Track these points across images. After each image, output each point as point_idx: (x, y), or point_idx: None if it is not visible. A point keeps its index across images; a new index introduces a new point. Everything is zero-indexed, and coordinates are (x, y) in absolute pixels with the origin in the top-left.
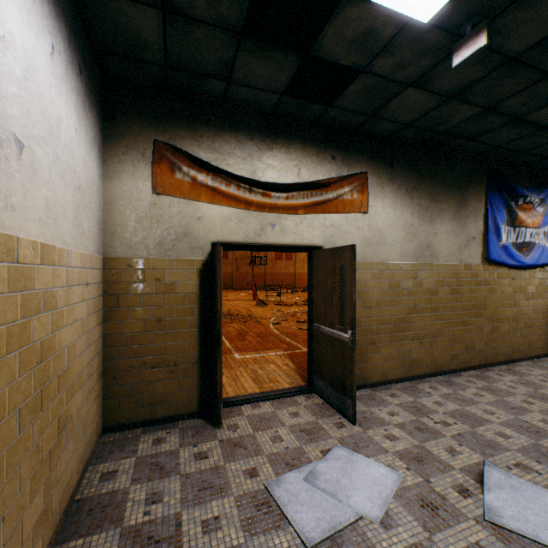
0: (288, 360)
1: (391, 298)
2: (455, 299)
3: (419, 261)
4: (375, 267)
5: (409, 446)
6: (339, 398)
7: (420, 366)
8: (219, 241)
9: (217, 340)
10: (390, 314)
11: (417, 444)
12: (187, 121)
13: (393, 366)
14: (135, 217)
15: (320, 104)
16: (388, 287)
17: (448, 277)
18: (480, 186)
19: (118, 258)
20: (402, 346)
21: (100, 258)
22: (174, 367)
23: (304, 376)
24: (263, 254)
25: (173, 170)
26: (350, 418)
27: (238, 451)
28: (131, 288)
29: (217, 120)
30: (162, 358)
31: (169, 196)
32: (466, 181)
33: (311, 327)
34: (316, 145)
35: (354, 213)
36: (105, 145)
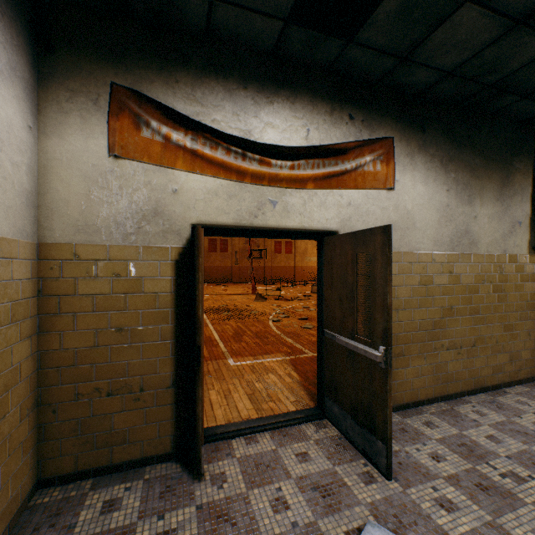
0: (292, 369)
1: (423, 297)
2: (498, 298)
3: (455, 251)
4: (403, 258)
5: (478, 524)
6: (364, 436)
7: (457, 382)
8: (202, 222)
9: (197, 358)
10: (420, 318)
11: (489, 521)
12: (158, 60)
13: (425, 382)
14: (84, 189)
15: (337, 39)
16: (418, 283)
17: (490, 271)
18: (527, 159)
19: (59, 244)
20: (436, 357)
21: (29, 244)
22: (139, 393)
23: (311, 392)
24: (262, 248)
25: (138, 126)
26: (382, 469)
27: (222, 530)
28: (78, 287)
29: (199, 61)
30: (122, 381)
31: (132, 161)
32: (510, 152)
33: (322, 334)
34: (329, 100)
35: (377, 189)
36: (40, 88)
